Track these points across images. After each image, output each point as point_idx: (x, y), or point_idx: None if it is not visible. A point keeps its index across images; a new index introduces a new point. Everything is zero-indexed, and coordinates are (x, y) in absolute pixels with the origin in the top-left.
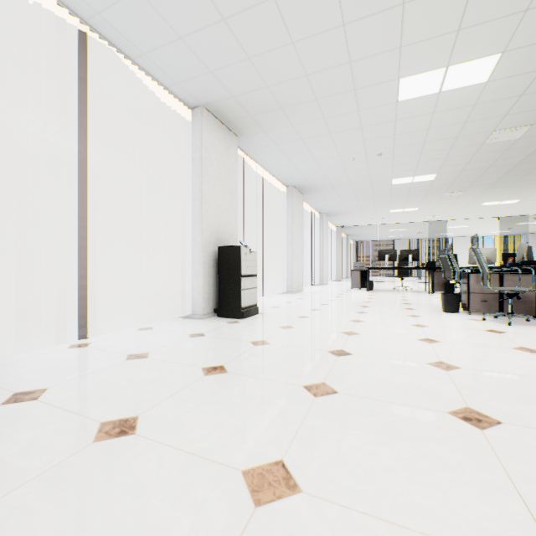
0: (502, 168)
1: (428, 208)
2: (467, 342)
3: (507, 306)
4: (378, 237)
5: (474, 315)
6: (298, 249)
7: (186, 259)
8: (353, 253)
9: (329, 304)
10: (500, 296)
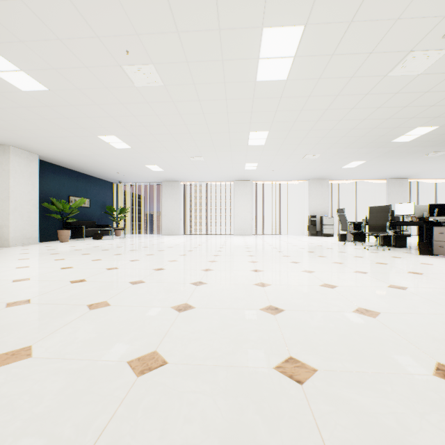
0: None
1: None
2: None
3: None
4: None
5: None
6: None
7: None
8: None
9: None
10: None
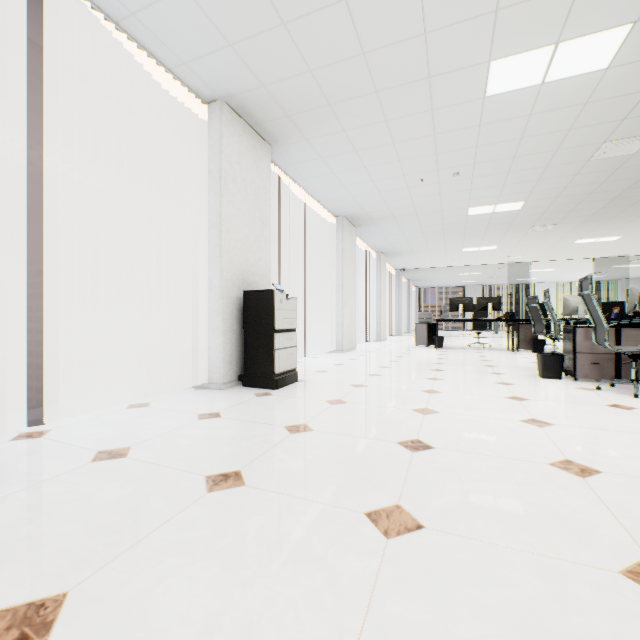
0: (607, 194)
1: (509, 247)
2: (591, 424)
3: (625, 371)
4: (446, 283)
5: (582, 382)
6: (350, 297)
7: (199, 308)
8: (416, 302)
9: (391, 367)
10: (616, 358)
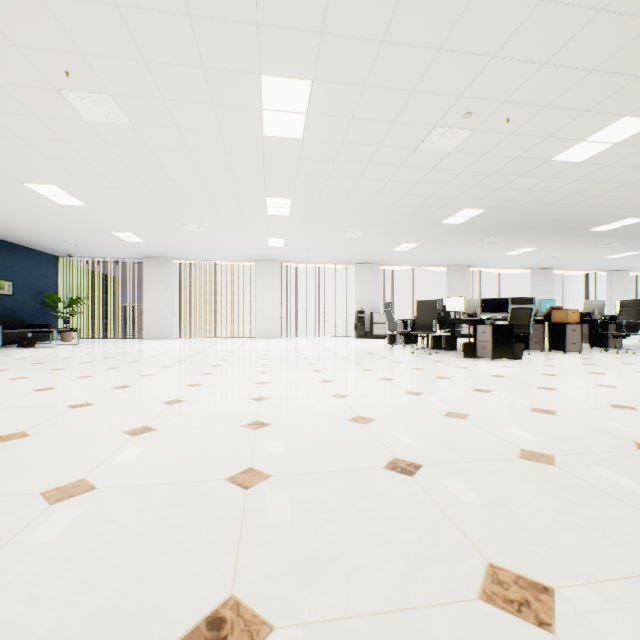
0: None
1: None
2: None
3: None
4: None
5: None
6: None
7: None
8: None
9: None
10: None
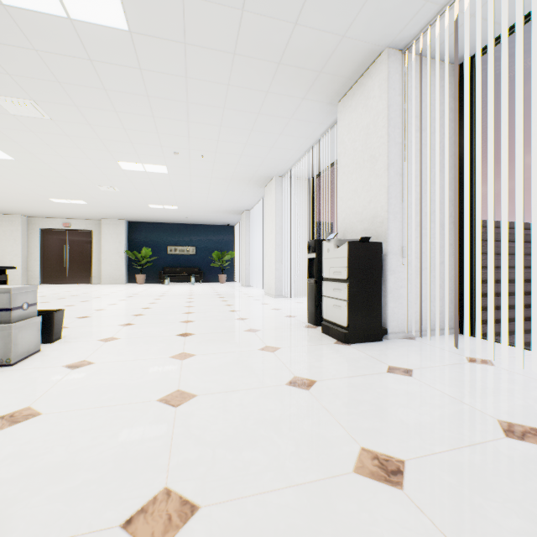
0: None
1: None
2: None
3: None
4: None
5: None
6: None
7: None
8: None
9: None
10: None
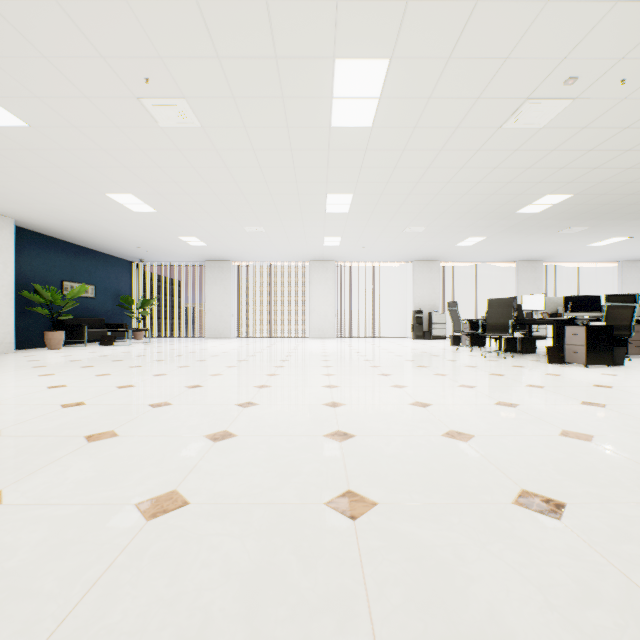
0: None
1: None
2: None
3: None
4: None
5: None
6: None
7: None
8: None
9: None
10: None
